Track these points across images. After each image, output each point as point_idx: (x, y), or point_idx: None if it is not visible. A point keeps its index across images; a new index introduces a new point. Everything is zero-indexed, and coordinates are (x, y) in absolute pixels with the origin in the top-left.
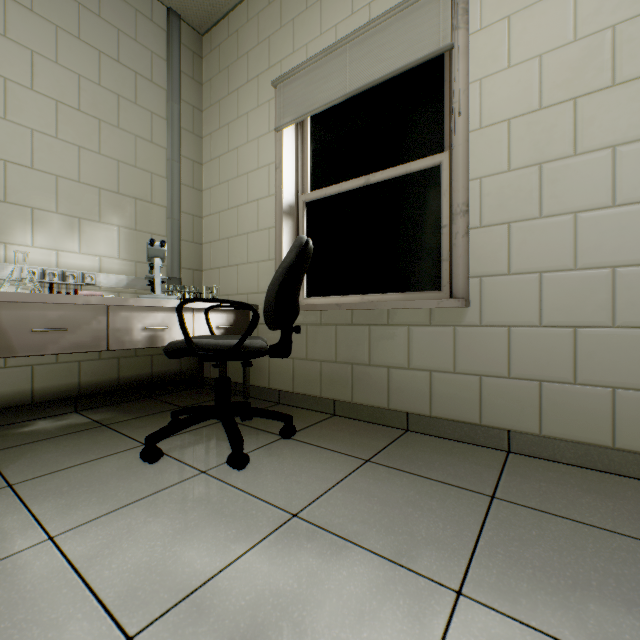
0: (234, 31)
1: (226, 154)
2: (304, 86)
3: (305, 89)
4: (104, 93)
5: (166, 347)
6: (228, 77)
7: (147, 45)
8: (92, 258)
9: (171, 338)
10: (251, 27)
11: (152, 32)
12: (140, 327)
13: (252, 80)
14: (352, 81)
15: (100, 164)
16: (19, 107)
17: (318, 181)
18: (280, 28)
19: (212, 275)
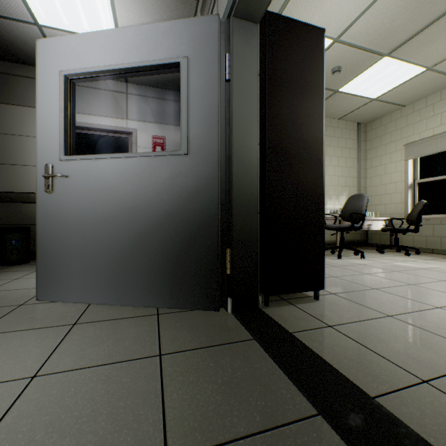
0: (383, 124)
1: (378, 166)
2: (418, 147)
3: (418, 148)
4: (342, 159)
5: (385, 229)
6: (380, 140)
7: (351, 138)
8: (340, 206)
9: (371, 228)
10: (391, 124)
11: (353, 133)
12: (365, 225)
13: (392, 142)
14: (440, 148)
15: (341, 179)
16: (328, 171)
17: (423, 175)
18: (406, 126)
19: (371, 207)
